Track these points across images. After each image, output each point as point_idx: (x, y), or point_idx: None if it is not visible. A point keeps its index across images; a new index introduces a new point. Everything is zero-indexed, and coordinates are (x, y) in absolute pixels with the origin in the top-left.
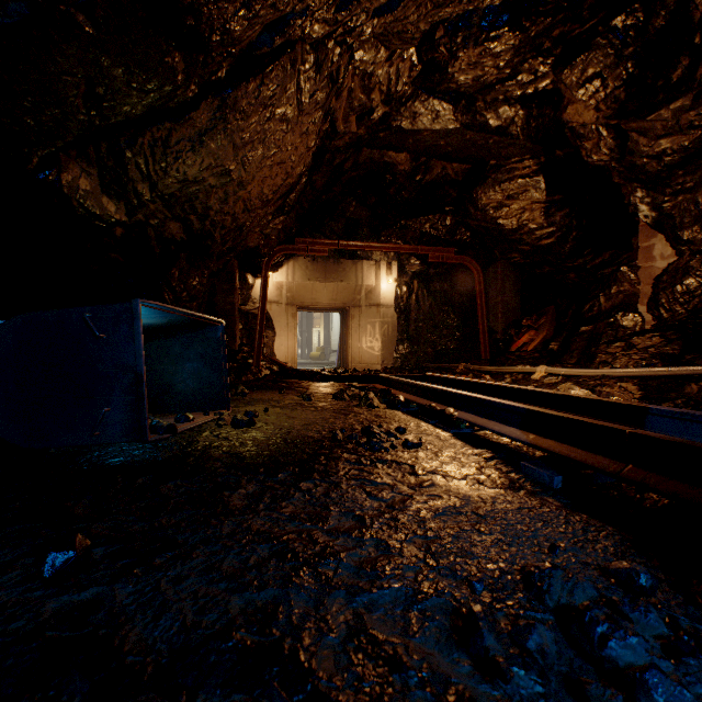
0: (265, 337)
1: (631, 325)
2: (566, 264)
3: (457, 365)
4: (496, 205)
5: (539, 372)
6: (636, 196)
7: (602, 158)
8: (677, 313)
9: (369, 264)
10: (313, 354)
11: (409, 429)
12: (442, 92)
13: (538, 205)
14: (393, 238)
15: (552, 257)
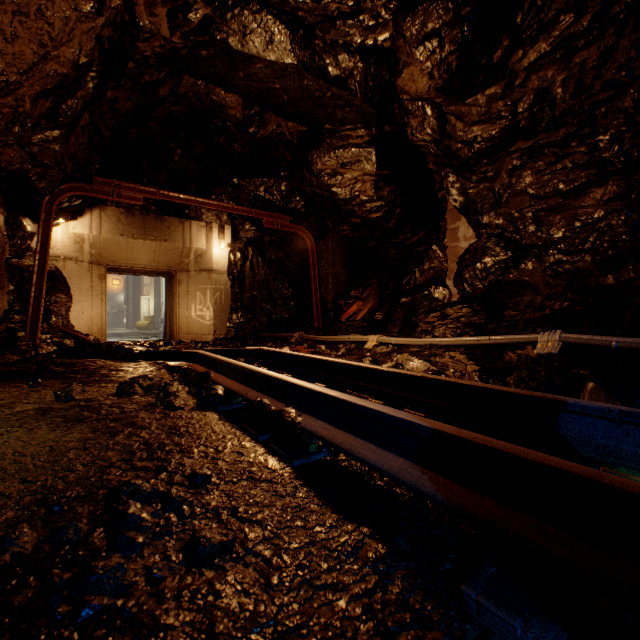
0: (55, 302)
1: (441, 297)
2: (390, 240)
3: (293, 335)
4: (331, 172)
5: (371, 341)
6: (449, 181)
7: (425, 138)
8: (477, 287)
9: (199, 225)
10: (140, 324)
11: (220, 466)
12: (278, 8)
13: (369, 177)
14: (225, 198)
15: (379, 231)
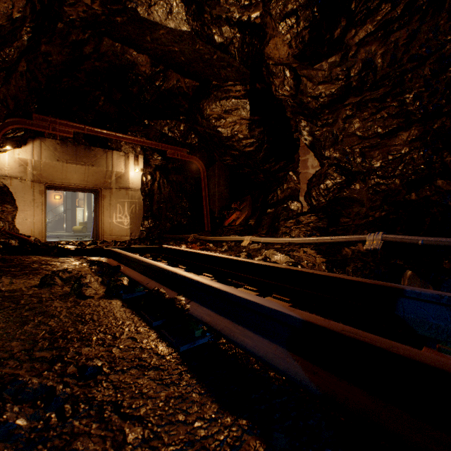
0: (2, 211)
1: (296, 209)
2: (259, 167)
3: (189, 236)
4: (217, 116)
5: (246, 240)
6: (301, 125)
7: (285, 93)
8: (321, 201)
9: (119, 155)
10: (75, 228)
11: (113, 354)
12: None
13: (245, 121)
14: (138, 134)
15: (251, 161)
